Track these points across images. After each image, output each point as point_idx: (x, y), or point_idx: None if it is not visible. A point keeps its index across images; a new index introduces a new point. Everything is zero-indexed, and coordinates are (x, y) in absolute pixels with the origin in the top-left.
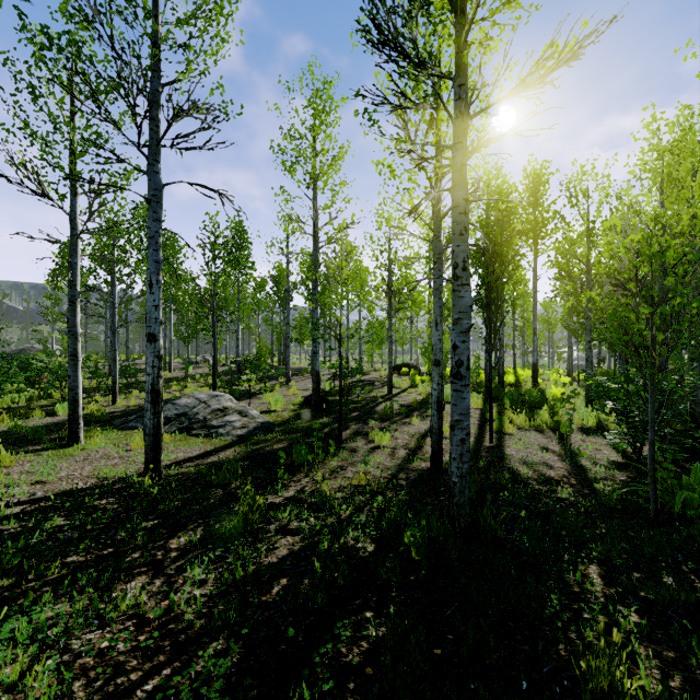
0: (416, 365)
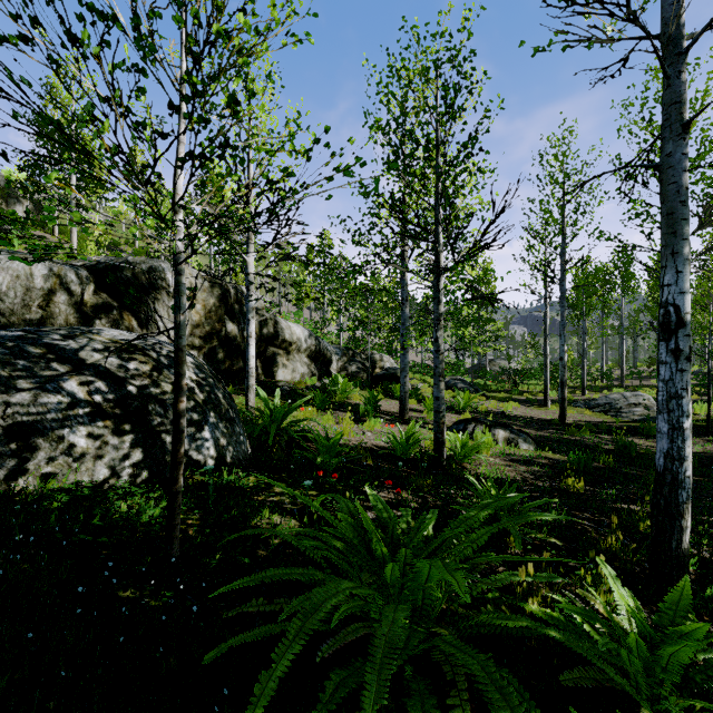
0: None
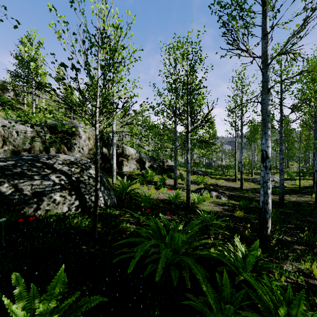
0: None
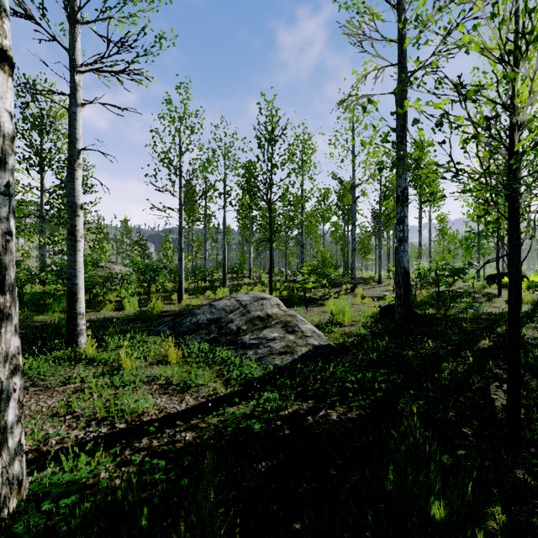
0: (524, 275)
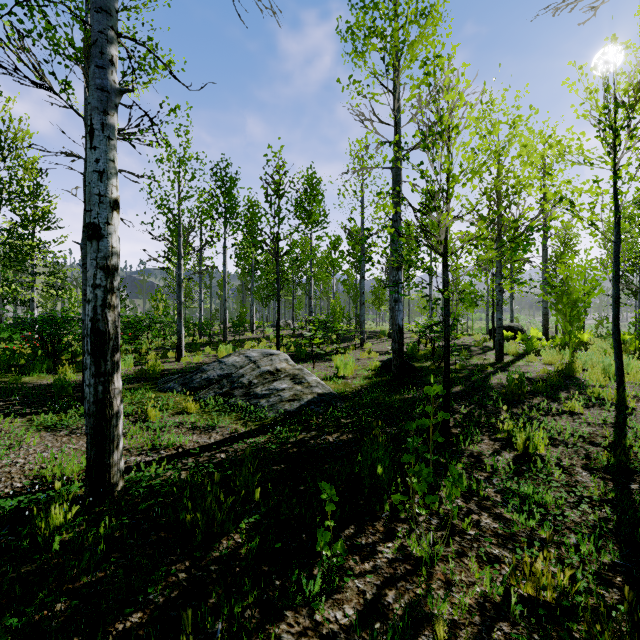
0: (521, 329)
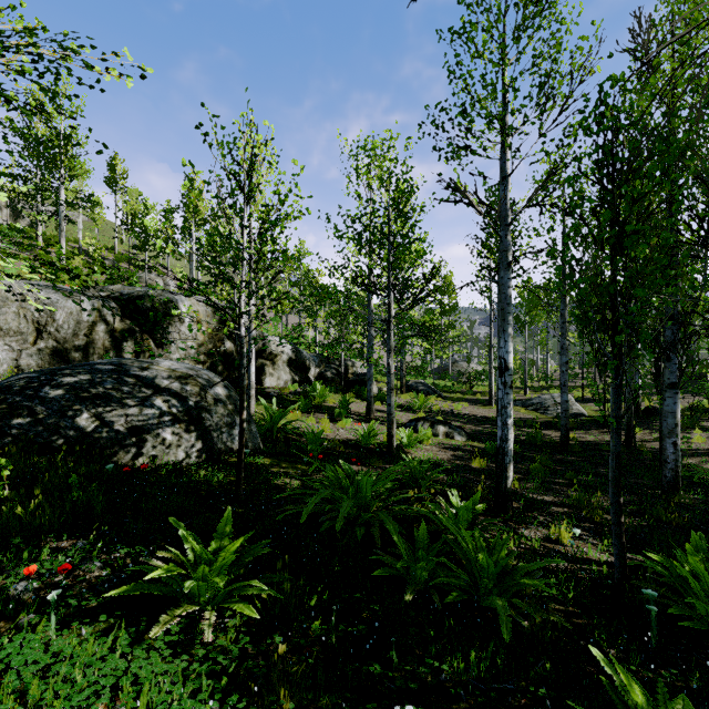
0: None
